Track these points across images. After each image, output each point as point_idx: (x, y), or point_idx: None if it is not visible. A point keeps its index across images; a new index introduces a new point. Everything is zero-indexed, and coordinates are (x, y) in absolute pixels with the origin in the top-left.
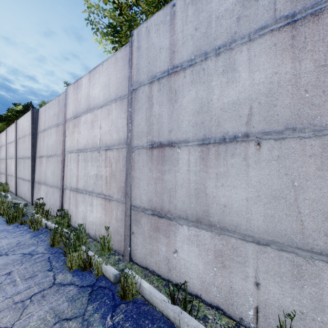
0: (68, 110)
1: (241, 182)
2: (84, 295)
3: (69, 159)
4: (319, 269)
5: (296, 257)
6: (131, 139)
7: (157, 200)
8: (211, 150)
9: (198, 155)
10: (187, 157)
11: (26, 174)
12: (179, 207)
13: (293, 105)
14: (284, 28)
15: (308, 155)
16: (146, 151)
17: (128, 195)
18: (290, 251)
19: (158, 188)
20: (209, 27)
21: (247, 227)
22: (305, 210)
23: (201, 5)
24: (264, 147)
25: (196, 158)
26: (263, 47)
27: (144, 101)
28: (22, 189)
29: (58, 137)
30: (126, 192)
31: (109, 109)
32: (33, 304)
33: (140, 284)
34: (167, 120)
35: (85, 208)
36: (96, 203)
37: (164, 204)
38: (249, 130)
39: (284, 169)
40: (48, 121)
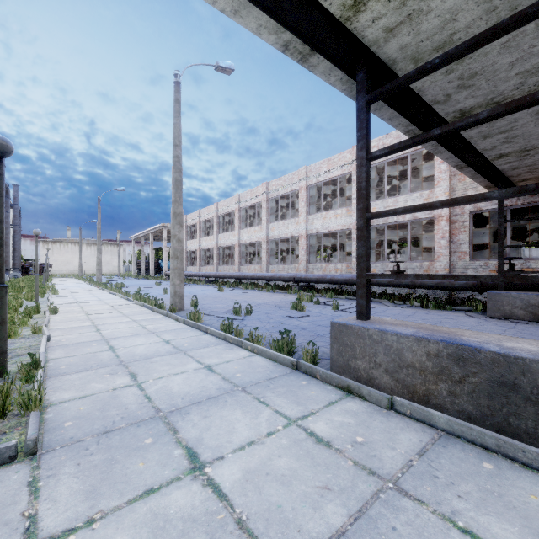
0: None
1: None
2: None
3: None
4: None
5: None
6: None
7: None
8: None
9: None
10: None
11: None
12: None
13: None
14: None
15: None
16: None
17: None
18: None
19: None
20: (538, 254)
21: None
22: None
23: (537, 251)
24: None
25: None
26: None
27: None
28: None
29: None
30: None
31: None
32: None
33: None
34: None
35: None
36: None
37: None
38: None
39: None
40: None
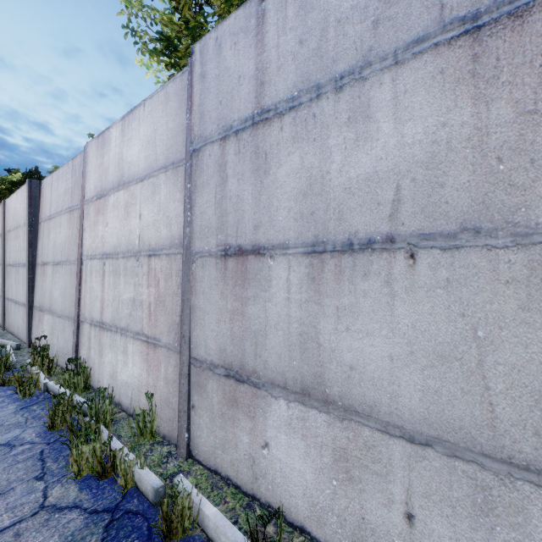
0: (88, 185)
1: (381, 325)
2: (95, 532)
3: (89, 269)
4: (524, 498)
5: (481, 471)
6: (190, 238)
7: (234, 351)
8: (327, 265)
9: (305, 271)
10: (285, 274)
11: (21, 293)
12: (272, 365)
13: (476, 186)
14: (458, 40)
15: (504, 280)
16: (215, 262)
17: (186, 339)
18: (469, 460)
19: (235, 329)
20: (325, 39)
21: (392, 409)
22: (497, 385)
23: None
24: (422, 262)
25: (300, 277)
26: (420, 76)
27: (212, 171)
28: (14, 320)
29: (71, 230)
30: (182, 334)
31: (155, 184)
32: None
33: (199, 509)
34: (251, 206)
35: (114, 357)
36: (132, 350)
37: (246, 359)
38: (395, 230)
39: (459, 305)
40: (57, 203)
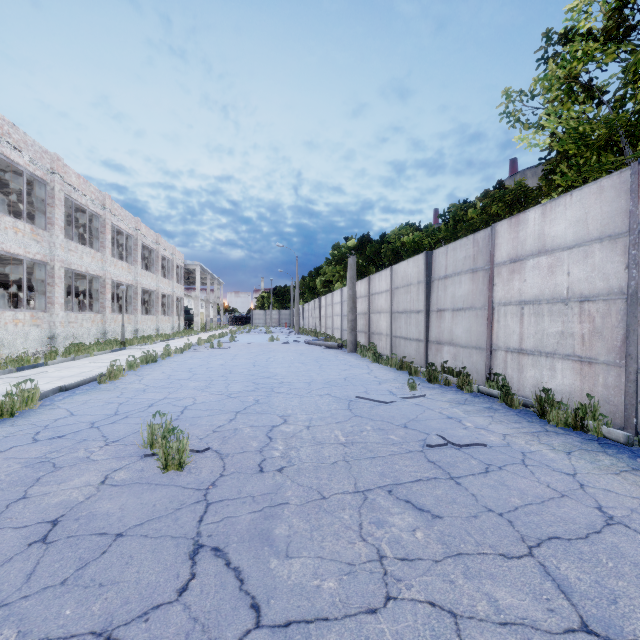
0: (498, 253)
1: None
2: (593, 443)
3: (502, 313)
4: None
5: None
6: (637, 288)
7: None
8: None
9: None
10: None
11: (413, 332)
12: None
13: None
14: None
15: None
16: None
17: (632, 356)
18: None
19: None
20: None
21: None
22: None
23: None
24: None
25: None
26: None
27: None
28: (404, 351)
29: (475, 285)
30: (628, 353)
31: (588, 251)
32: (542, 436)
33: None
34: None
35: (538, 373)
36: (561, 367)
37: None
38: None
39: None
40: (454, 266)
